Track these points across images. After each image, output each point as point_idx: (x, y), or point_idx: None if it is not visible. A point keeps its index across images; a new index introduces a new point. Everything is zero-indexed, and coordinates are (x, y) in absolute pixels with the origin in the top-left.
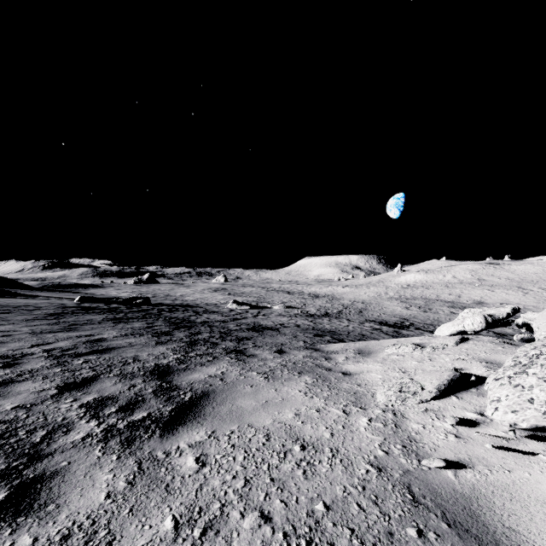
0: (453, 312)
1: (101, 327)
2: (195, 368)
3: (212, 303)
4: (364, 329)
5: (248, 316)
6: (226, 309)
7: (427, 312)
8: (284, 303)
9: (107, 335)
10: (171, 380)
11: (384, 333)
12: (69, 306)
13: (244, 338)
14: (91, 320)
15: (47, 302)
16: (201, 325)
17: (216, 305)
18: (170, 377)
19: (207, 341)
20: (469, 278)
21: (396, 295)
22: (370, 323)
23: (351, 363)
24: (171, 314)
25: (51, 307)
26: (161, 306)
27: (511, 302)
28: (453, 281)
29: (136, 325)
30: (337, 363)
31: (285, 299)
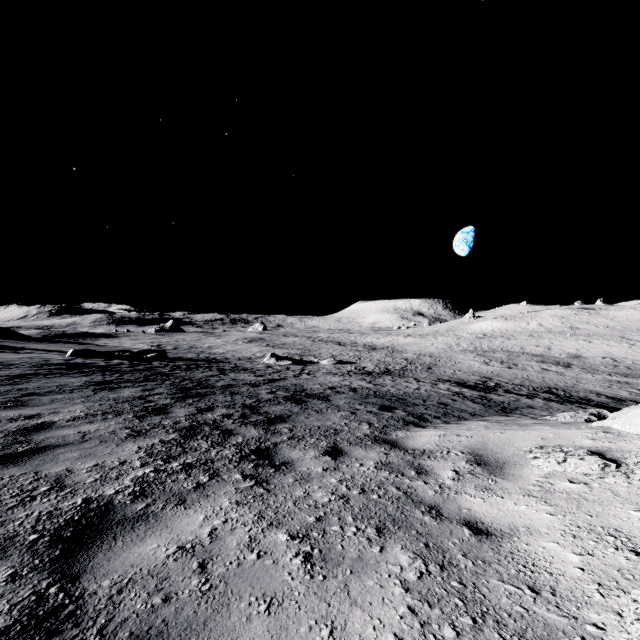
0: (545, 369)
1: (68, 398)
2: (162, 513)
3: (246, 356)
4: (442, 394)
5: (289, 375)
6: (262, 365)
7: (513, 369)
8: (334, 356)
9: (63, 416)
10: (81, 572)
11: (470, 399)
12: (52, 363)
13: (277, 417)
14: (64, 385)
15: (27, 357)
16: (221, 392)
17: (250, 360)
18: (87, 554)
19: (217, 427)
20: (559, 326)
21: (470, 347)
22: (445, 384)
23: (475, 493)
24: (186, 374)
25: (25, 365)
26: (179, 362)
27: (615, 356)
28: (539, 329)
29: (125, 394)
30: (443, 488)
31: (335, 352)
